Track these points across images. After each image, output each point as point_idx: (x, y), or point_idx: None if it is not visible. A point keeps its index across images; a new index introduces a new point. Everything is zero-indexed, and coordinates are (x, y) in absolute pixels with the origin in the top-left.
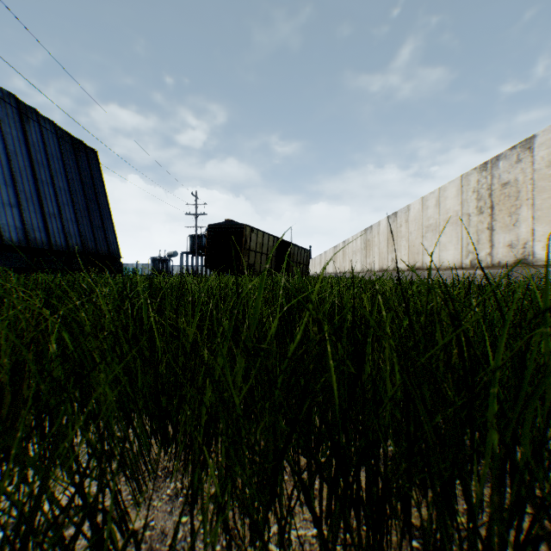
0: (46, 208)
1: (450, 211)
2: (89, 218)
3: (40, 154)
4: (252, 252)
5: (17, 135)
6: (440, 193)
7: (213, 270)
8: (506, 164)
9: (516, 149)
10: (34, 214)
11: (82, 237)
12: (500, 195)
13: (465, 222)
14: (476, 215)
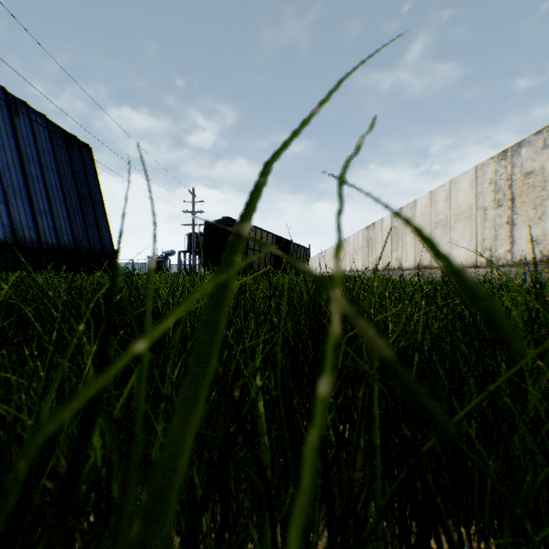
0: (36, 205)
1: (463, 205)
2: (83, 215)
3: (31, 149)
4: (250, 250)
5: (5, 128)
6: (451, 186)
7: (210, 269)
8: (530, 151)
9: (543, 133)
10: (22, 211)
11: (74, 234)
12: (523, 185)
13: (480, 216)
14: (493, 209)
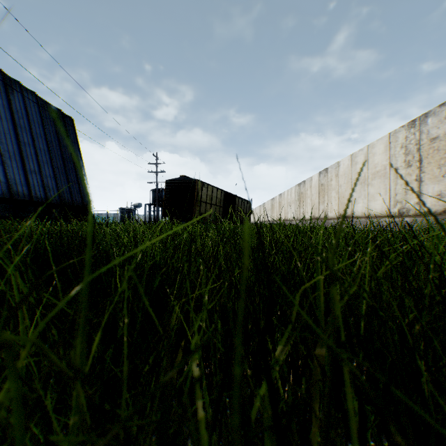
0: (27, 166)
1: (378, 165)
2: (66, 174)
3: (23, 120)
4: (203, 203)
5: (2, 103)
6: (368, 150)
7: (170, 218)
8: (435, 120)
9: None
10: (16, 171)
11: (59, 190)
12: (429, 148)
13: (393, 175)
14: (404, 168)
